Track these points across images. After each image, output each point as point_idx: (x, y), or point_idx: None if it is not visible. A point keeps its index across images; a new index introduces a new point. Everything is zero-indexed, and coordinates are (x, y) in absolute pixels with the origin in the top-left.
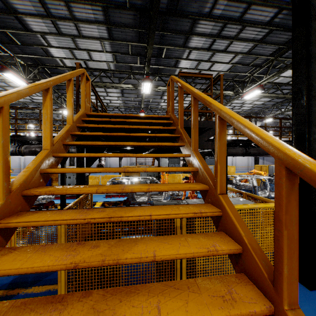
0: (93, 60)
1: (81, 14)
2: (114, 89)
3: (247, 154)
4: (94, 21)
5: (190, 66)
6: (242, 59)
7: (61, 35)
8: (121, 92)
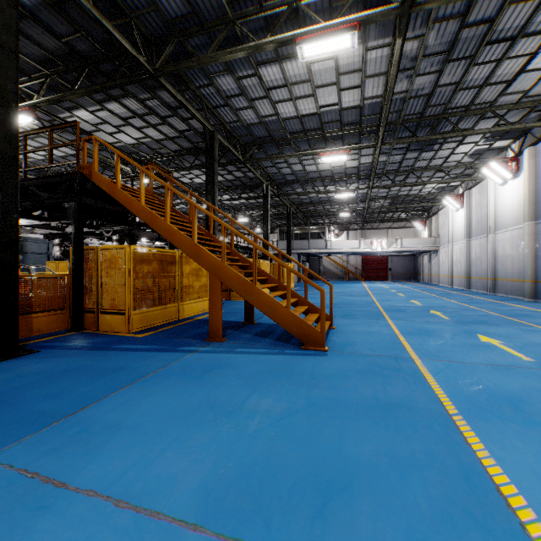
0: None
1: None
2: None
3: (160, 239)
4: None
5: (89, 120)
6: (149, 143)
7: None
8: None
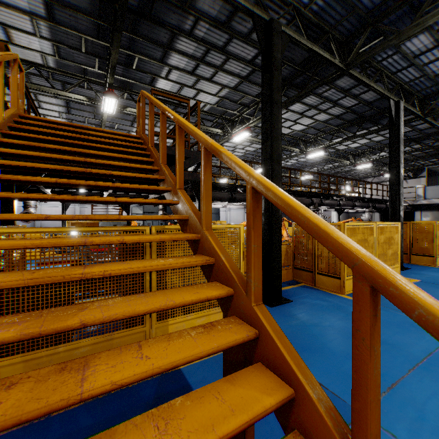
0: (14, 43)
1: None
2: (54, 98)
3: (233, 199)
4: None
5: (171, 89)
6: (229, 95)
7: None
8: (66, 106)
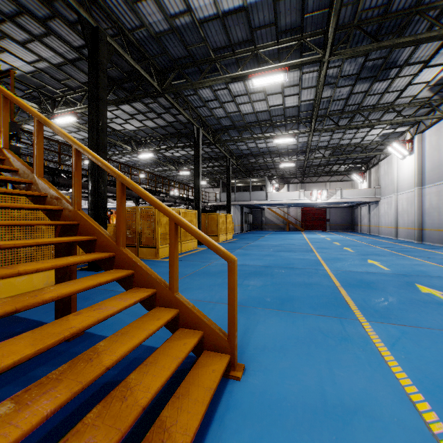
0: None
1: None
2: None
3: (56, 183)
4: None
5: None
6: (50, 70)
7: None
8: None
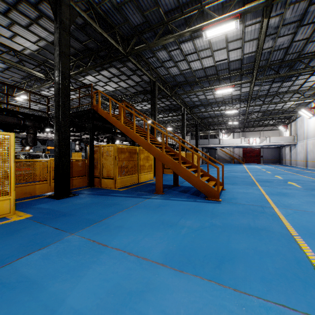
0: (12, 40)
1: (45, 24)
2: (2, 63)
3: (126, 140)
4: (50, 32)
5: (92, 80)
6: (121, 89)
7: (5, 16)
8: (5, 68)
